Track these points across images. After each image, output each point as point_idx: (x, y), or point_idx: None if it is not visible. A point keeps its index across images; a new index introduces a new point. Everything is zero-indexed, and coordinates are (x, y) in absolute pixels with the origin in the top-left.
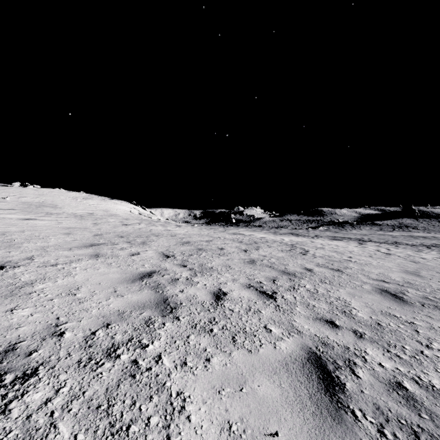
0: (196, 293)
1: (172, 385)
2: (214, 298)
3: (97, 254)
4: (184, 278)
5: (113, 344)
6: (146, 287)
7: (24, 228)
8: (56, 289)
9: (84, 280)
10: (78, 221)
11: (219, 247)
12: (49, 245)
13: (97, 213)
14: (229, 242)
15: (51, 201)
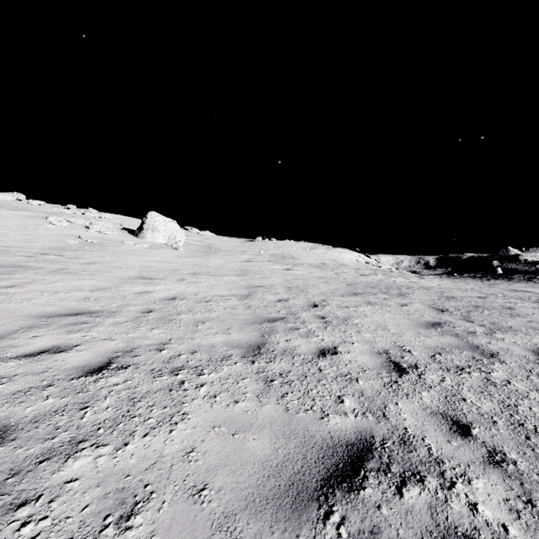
0: (509, 348)
1: (535, 398)
2: (537, 355)
3: (369, 301)
4: (481, 332)
5: (457, 365)
6: (446, 334)
7: (294, 277)
8: (370, 324)
9: (383, 321)
10: (321, 271)
11: (504, 306)
12: (323, 291)
13: (328, 263)
14: (515, 301)
15: (287, 252)
